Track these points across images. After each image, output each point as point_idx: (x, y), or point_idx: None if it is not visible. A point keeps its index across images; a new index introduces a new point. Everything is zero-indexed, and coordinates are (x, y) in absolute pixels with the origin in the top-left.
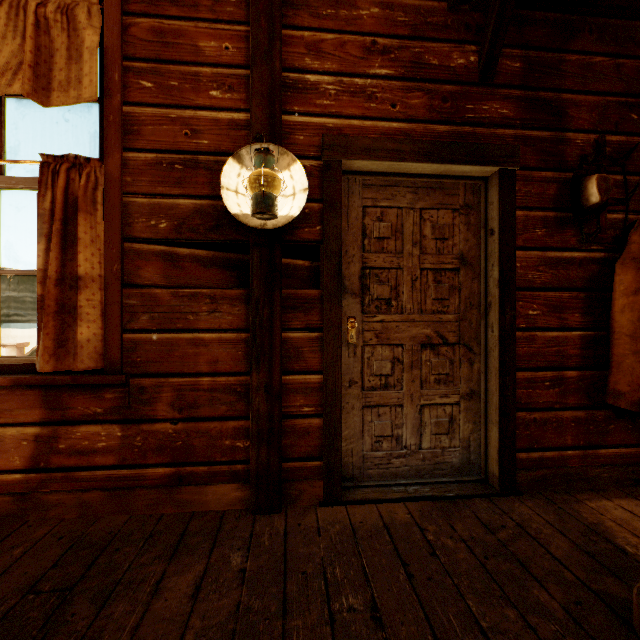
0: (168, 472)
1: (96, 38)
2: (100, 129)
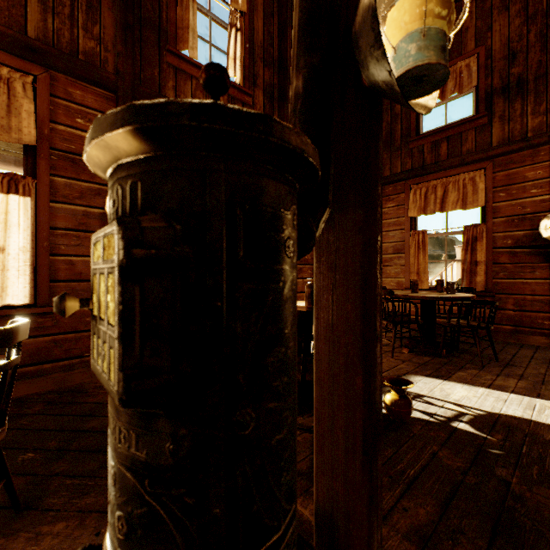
0: (511, 328)
1: (483, 185)
2: (482, 213)
